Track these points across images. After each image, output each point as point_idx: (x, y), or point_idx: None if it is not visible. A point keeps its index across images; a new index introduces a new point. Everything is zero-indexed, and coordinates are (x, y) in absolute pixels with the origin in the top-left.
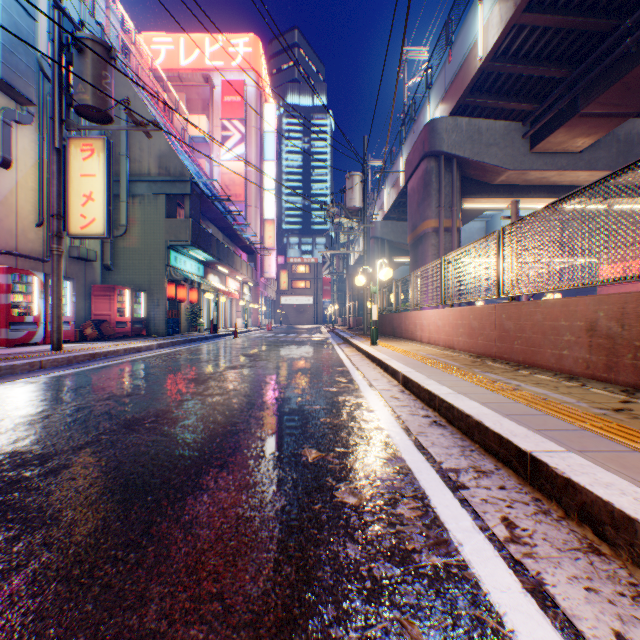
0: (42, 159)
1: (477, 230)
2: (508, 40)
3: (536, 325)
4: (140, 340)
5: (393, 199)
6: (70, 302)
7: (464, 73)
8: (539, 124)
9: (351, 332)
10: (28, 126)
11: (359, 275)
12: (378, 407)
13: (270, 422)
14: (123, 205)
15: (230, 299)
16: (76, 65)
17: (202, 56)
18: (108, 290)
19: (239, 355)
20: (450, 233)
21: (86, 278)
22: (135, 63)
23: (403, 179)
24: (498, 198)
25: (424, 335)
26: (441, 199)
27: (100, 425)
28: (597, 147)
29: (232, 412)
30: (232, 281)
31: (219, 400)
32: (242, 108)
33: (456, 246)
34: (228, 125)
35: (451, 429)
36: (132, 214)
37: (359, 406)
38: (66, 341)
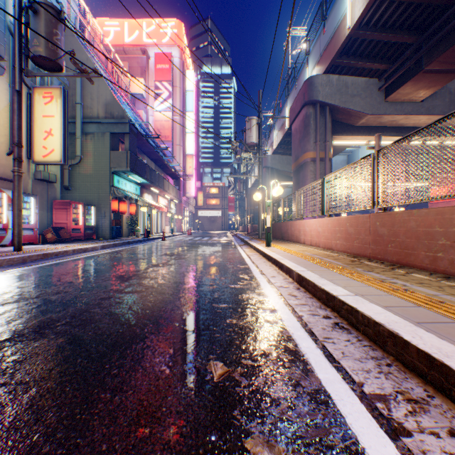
0: (11, 103)
1: (341, 162)
2: (370, 12)
3: (410, 231)
4: (89, 242)
5: (280, 138)
6: (33, 213)
7: (335, 40)
8: (392, 79)
9: (249, 236)
10: (0, 77)
11: (257, 192)
12: (279, 306)
13: (178, 324)
14: (78, 141)
15: (160, 212)
16: (32, 24)
17: (140, 35)
18: (65, 204)
19: (163, 254)
20: (324, 162)
21: (48, 195)
22: (90, 38)
23: (288, 123)
24: (359, 136)
25: (307, 239)
26: (317, 136)
27: (12, 328)
28: (434, 97)
29: (144, 312)
30: (162, 199)
31: (136, 298)
32: (170, 73)
33: (328, 172)
34: (159, 85)
35: (356, 334)
36: (85, 147)
37: (262, 305)
38: (30, 243)
